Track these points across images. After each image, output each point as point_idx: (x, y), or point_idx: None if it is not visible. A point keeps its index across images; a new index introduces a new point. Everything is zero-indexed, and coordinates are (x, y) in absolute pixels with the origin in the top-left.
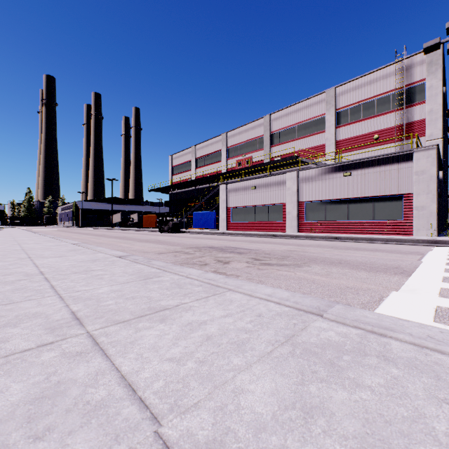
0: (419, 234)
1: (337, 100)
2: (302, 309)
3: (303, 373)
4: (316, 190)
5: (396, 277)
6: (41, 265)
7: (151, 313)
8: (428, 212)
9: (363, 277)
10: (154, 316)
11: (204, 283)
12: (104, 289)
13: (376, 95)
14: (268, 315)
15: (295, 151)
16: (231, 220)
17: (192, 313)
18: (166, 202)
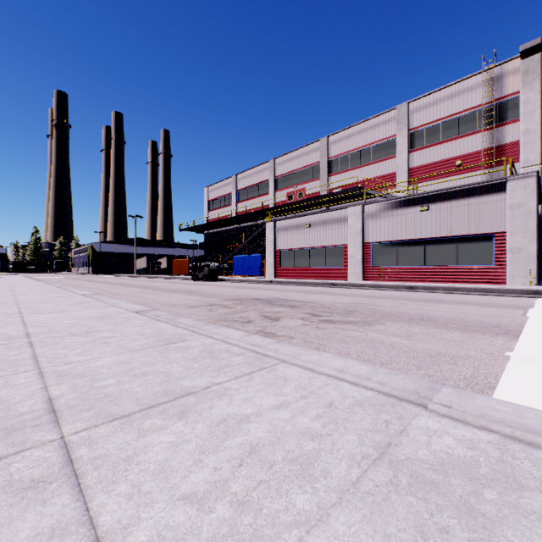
0: (514, 283)
1: (411, 118)
2: (392, 394)
3: (424, 533)
4: (385, 228)
5: (500, 339)
6: (30, 324)
7: (166, 400)
8: (525, 255)
9: (456, 339)
10: (171, 406)
11: (247, 350)
12: (106, 360)
13: (458, 112)
14: (343, 405)
15: (359, 181)
16: (280, 266)
17: (228, 401)
18: (201, 244)
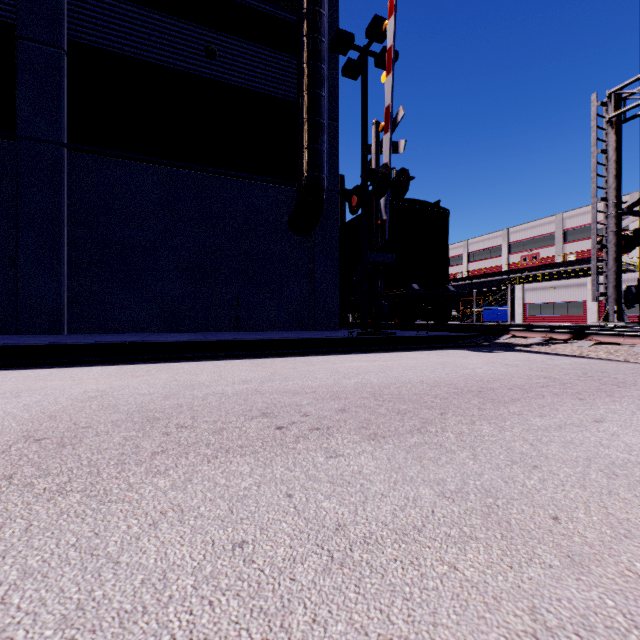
0: None
1: None
2: None
3: None
4: None
5: None
6: None
7: None
8: None
9: None
10: None
11: None
12: None
13: None
14: None
15: None
16: (527, 314)
17: None
18: None
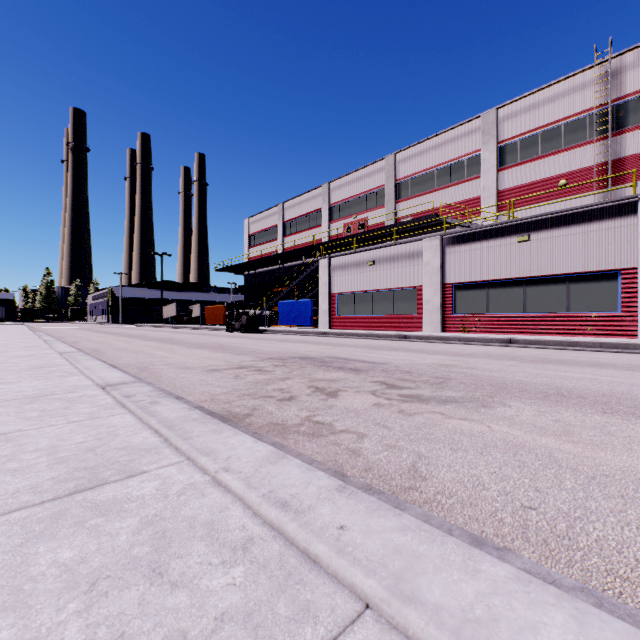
0: None
1: (500, 128)
2: None
3: None
4: (472, 265)
5: None
6: None
7: None
8: None
9: None
10: None
11: (262, 523)
12: None
13: (563, 118)
14: None
15: (434, 208)
16: (336, 313)
17: None
18: (240, 287)
